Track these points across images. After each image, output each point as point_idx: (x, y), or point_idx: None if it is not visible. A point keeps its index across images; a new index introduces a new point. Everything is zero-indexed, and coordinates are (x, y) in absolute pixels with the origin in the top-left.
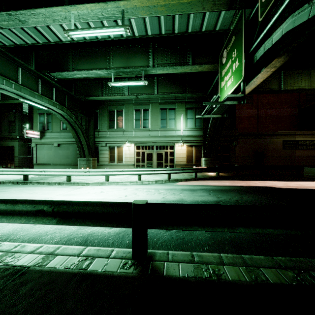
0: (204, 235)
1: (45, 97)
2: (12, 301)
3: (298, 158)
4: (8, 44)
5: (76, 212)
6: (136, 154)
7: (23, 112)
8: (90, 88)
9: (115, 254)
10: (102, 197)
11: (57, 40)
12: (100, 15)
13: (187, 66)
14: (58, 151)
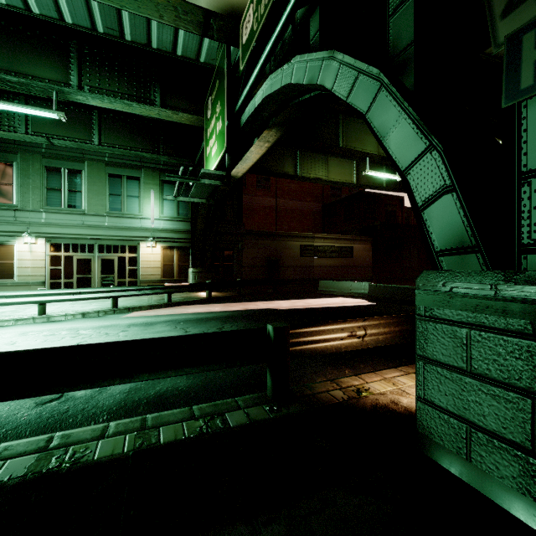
0: (114, 398)
1: None
2: None
3: (317, 268)
4: None
5: None
6: (50, 261)
7: None
8: None
9: None
10: None
11: None
12: None
13: (150, 106)
14: None
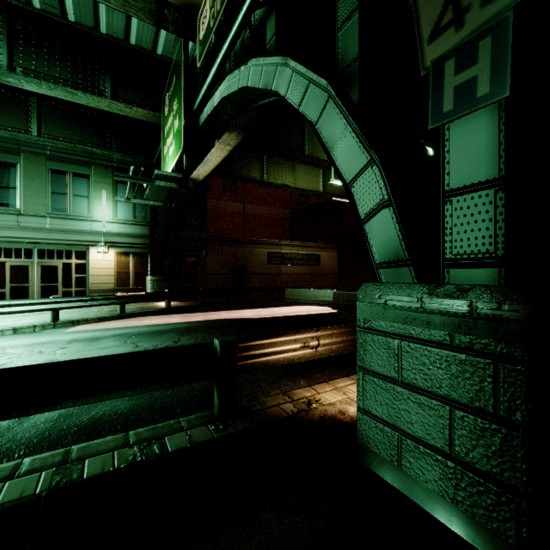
0: (37, 428)
1: None
2: None
3: (284, 276)
4: None
5: None
6: None
7: None
8: None
9: None
10: None
11: None
12: None
13: (99, 97)
14: None
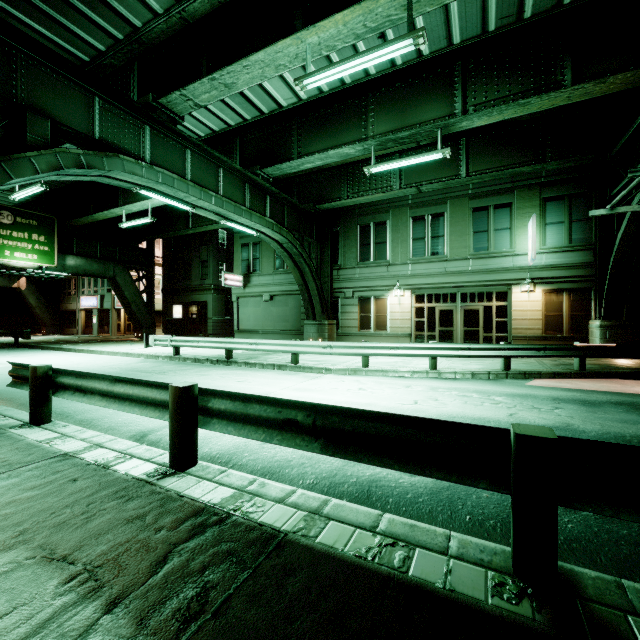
0: None
1: (256, 213)
2: (280, 607)
3: None
4: (204, 134)
5: (360, 433)
6: (414, 313)
7: (219, 245)
8: (325, 187)
9: (459, 548)
10: (365, 399)
11: (274, 107)
12: (359, 30)
13: (558, 90)
14: (270, 308)
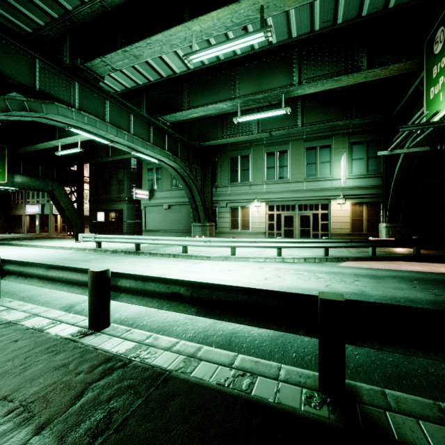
0: (441, 367)
1: (157, 147)
2: (163, 422)
3: None
4: (120, 90)
5: (222, 301)
6: (268, 218)
7: (131, 169)
8: (207, 130)
9: (285, 375)
10: (232, 277)
11: (170, 73)
12: (228, 24)
13: (358, 72)
14: (168, 214)
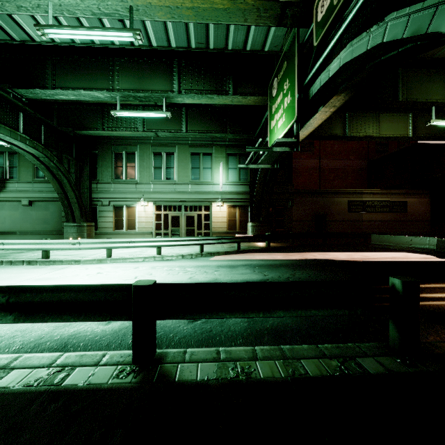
0: (239, 325)
1: (5, 126)
2: None
3: (365, 223)
4: None
5: (46, 302)
6: (155, 218)
7: None
8: (84, 117)
9: (108, 359)
10: (98, 280)
11: (26, 38)
12: (95, 10)
13: (226, 95)
14: (29, 212)
